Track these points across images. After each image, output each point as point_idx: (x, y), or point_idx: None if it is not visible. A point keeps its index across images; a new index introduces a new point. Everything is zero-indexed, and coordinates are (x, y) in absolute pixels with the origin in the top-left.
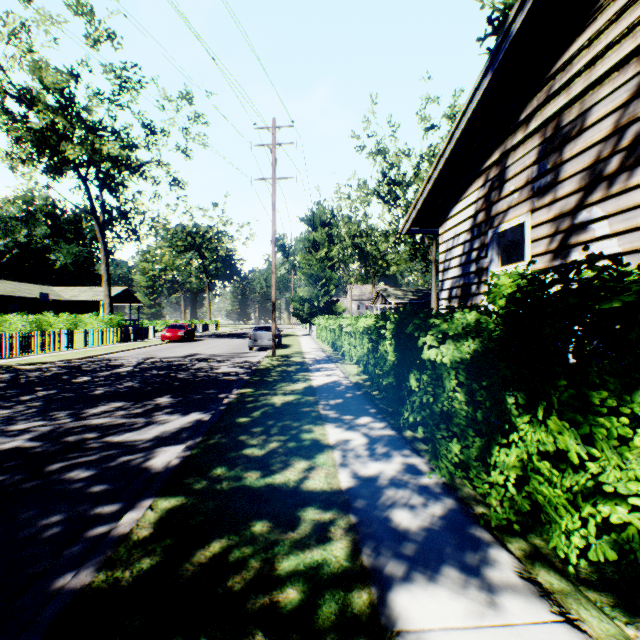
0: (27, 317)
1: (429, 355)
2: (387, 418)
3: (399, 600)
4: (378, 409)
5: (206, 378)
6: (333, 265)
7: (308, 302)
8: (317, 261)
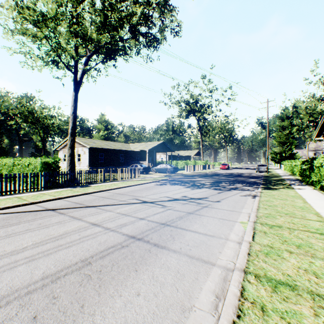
0: (183, 161)
1: (303, 167)
2: (301, 181)
3: (293, 185)
4: (300, 181)
5: (251, 176)
6: (293, 136)
7: (278, 154)
8: (284, 135)
